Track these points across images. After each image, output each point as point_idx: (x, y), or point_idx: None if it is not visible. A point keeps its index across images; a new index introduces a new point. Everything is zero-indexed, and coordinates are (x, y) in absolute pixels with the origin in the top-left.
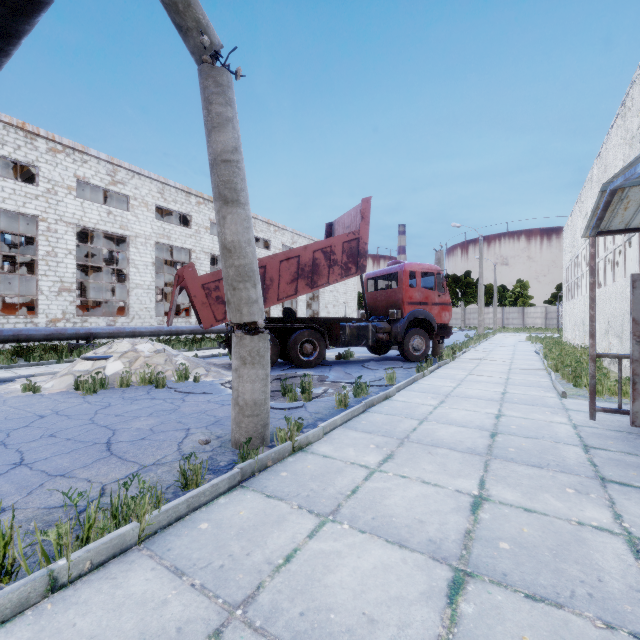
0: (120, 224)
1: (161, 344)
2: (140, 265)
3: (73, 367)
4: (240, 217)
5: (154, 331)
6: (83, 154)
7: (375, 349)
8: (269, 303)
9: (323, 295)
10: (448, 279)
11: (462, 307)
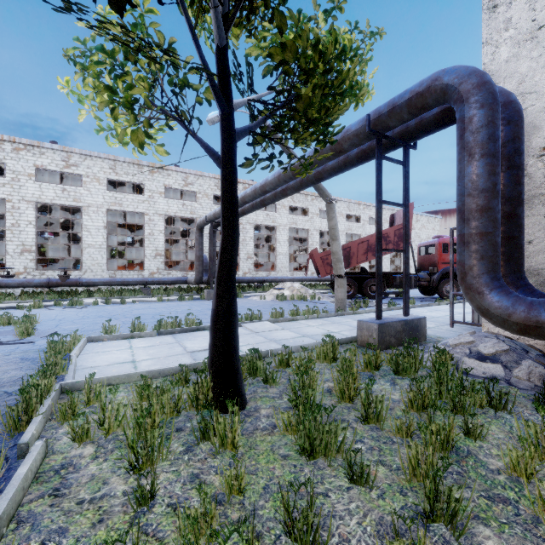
0: (272, 220)
1: None
2: (281, 242)
3: (272, 292)
4: (337, 244)
5: (291, 279)
6: None
7: (425, 292)
8: (352, 265)
9: None
10: None
11: None
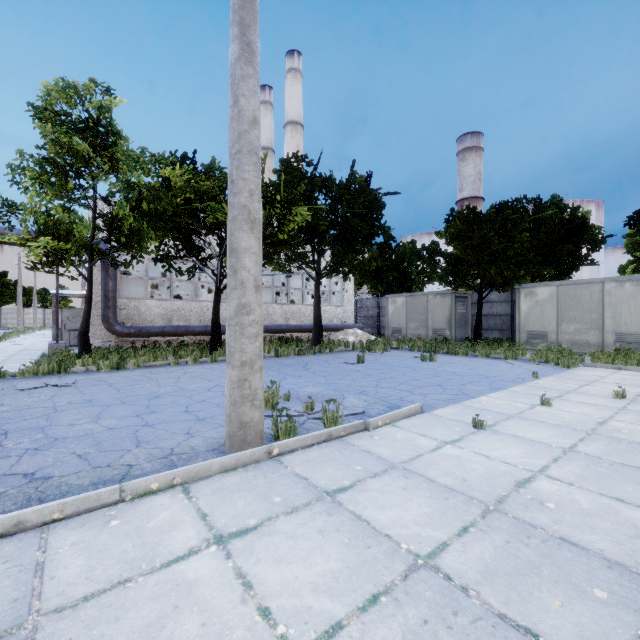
0: None
1: None
2: None
3: None
4: None
5: None
6: None
7: None
8: None
9: None
10: None
11: None
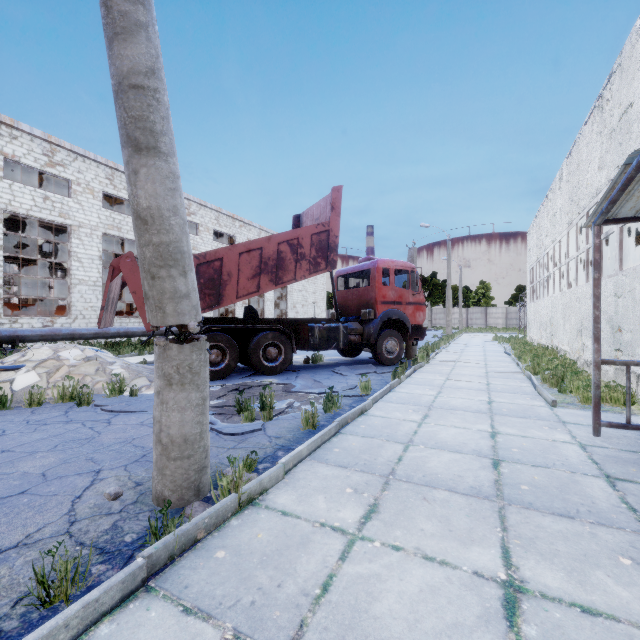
0: (59, 211)
1: (99, 349)
2: (84, 259)
3: None
4: (160, 172)
5: (98, 333)
6: (12, 128)
7: (346, 351)
8: (226, 301)
9: (291, 294)
10: None
11: (429, 307)
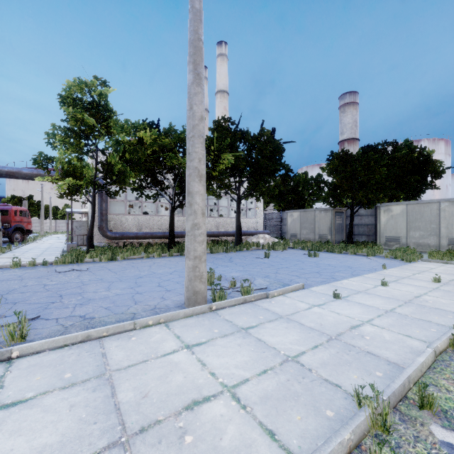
0: None
1: None
2: None
3: None
4: None
5: None
6: None
7: None
8: None
9: None
10: (15, 199)
11: None
